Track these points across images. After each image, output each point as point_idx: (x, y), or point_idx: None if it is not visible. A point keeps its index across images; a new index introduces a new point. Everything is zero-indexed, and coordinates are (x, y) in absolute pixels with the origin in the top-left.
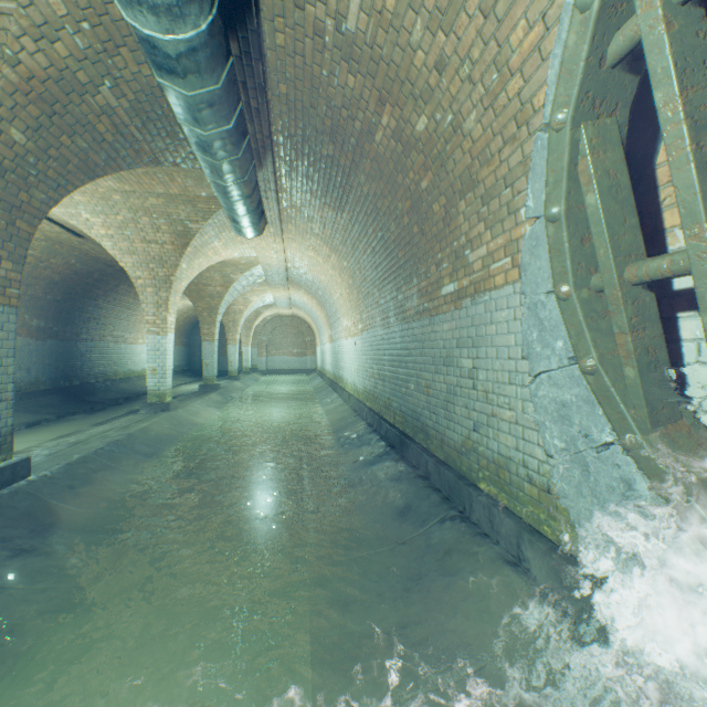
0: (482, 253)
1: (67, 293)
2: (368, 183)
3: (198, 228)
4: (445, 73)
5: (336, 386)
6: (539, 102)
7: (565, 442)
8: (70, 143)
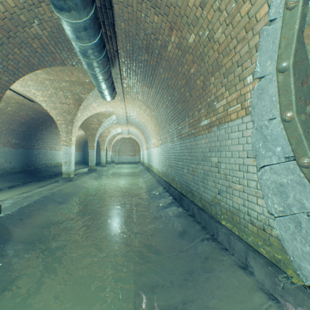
0: (223, 103)
1: (28, 127)
2: (164, 73)
3: (85, 97)
4: (205, 8)
5: (149, 169)
6: (260, 15)
7: (282, 207)
8: (19, 52)
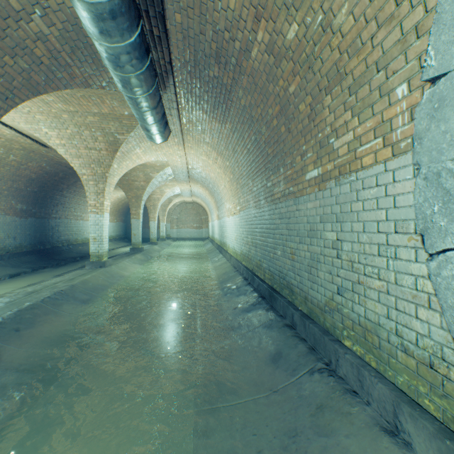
0: (348, 139)
1: (41, 186)
2: (245, 97)
3: (124, 138)
4: None
5: (221, 249)
6: None
7: None
8: (12, 63)
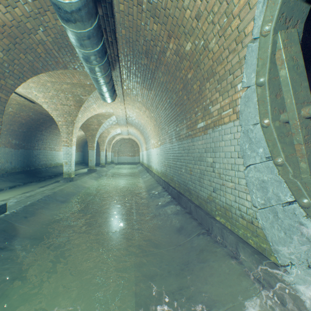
0: (217, 107)
1: (28, 128)
2: (163, 77)
3: (86, 98)
4: (200, 20)
5: (148, 170)
6: (248, 30)
7: (264, 200)
8: (24, 57)
